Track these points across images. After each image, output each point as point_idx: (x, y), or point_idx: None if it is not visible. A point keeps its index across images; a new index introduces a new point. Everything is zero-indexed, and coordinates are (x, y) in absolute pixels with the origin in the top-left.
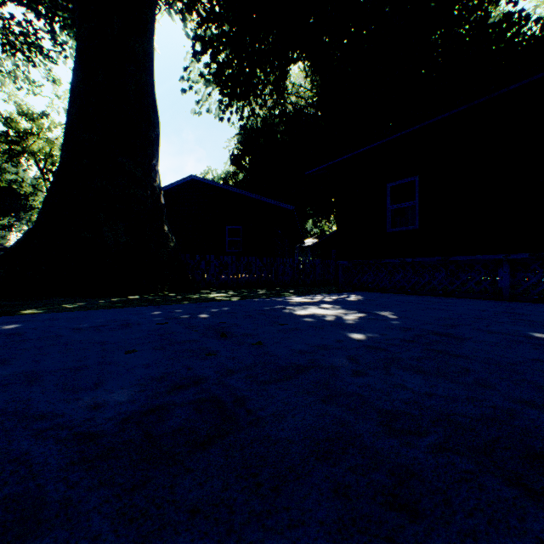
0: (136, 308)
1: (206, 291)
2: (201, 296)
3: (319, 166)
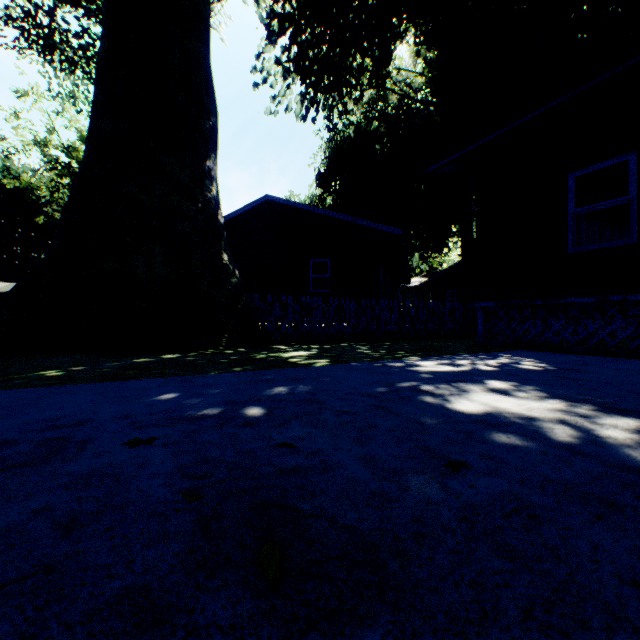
0: (146, 381)
1: (280, 346)
2: (269, 355)
3: (448, 156)
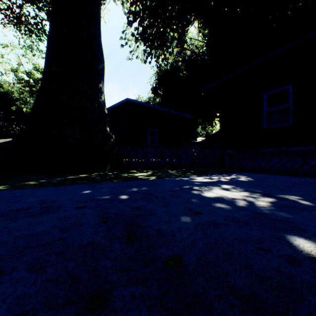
0: (76, 186)
1: (134, 170)
2: (129, 175)
3: (211, 83)
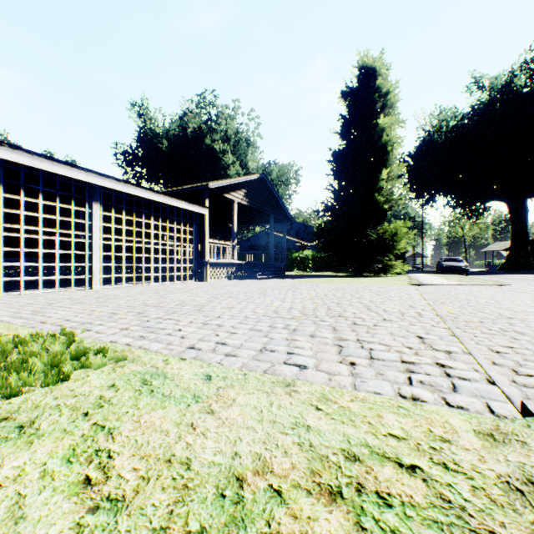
0: None
1: None
2: None
3: None
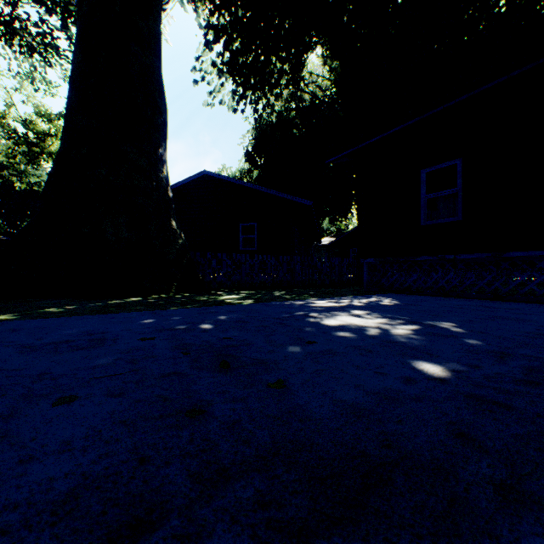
0: (128, 313)
1: (217, 292)
2: (210, 298)
3: (342, 152)
